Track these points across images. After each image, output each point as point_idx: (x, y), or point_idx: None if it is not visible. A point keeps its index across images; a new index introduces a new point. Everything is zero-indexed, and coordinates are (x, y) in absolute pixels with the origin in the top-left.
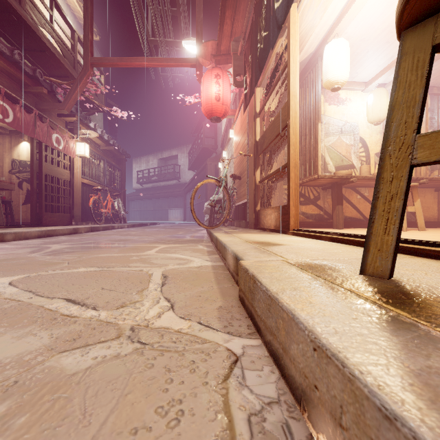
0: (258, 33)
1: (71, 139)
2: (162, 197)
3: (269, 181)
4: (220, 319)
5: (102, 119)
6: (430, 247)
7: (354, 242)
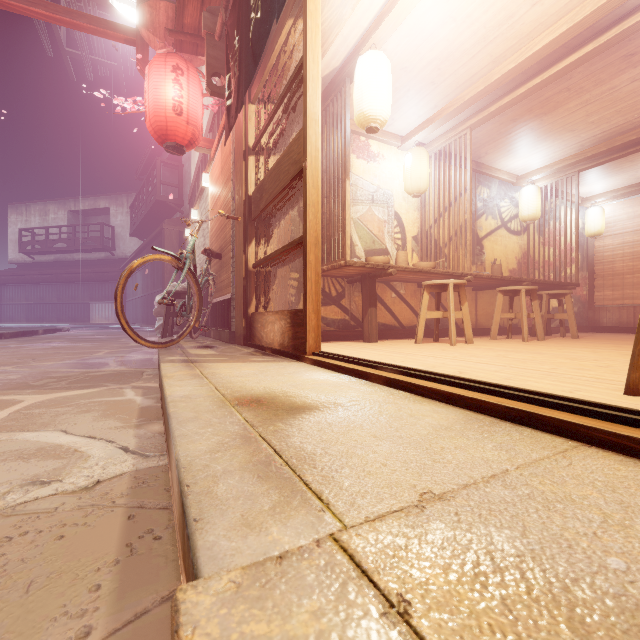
0: None
1: None
2: (77, 281)
3: (271, 265)
4: None
5: None
6: (589, 417)
7: (435, 393)
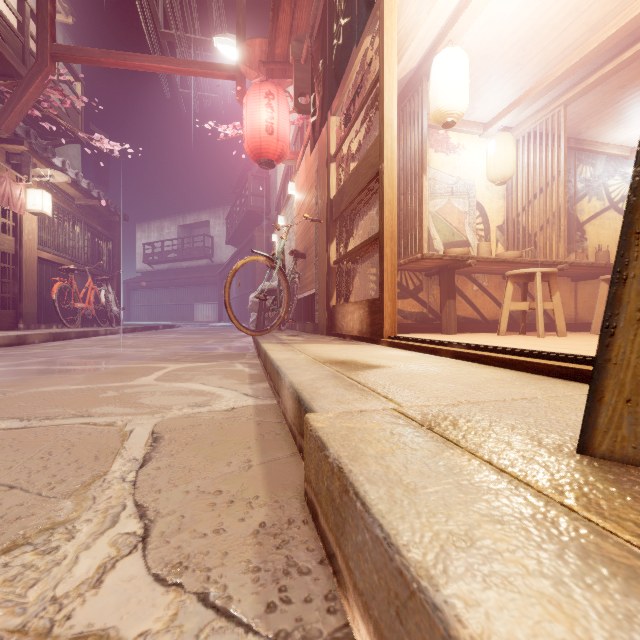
0: (334, 22)
1: (17, 183)
2: (185, 285)
3: (350, 261)
4: (258, 575)
5: (79, 155)
6: None
7: (496, 360)
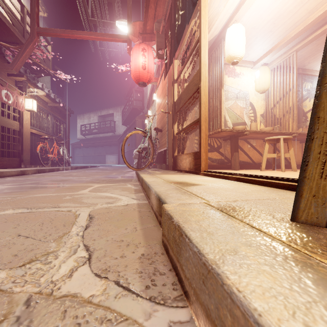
0: (176, 13)
1: (20, 96)
2: (101, 146)
3: (184, 133)
4: (141, 274)
5: (49, 81)
6: None
7: (257, 182)
